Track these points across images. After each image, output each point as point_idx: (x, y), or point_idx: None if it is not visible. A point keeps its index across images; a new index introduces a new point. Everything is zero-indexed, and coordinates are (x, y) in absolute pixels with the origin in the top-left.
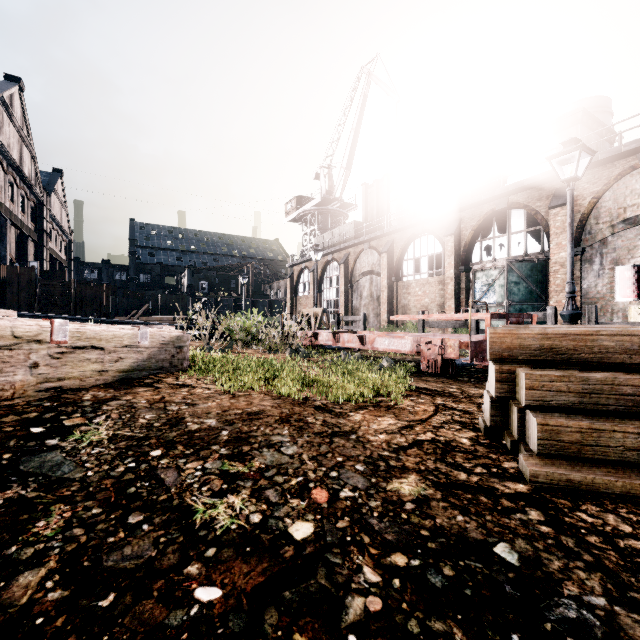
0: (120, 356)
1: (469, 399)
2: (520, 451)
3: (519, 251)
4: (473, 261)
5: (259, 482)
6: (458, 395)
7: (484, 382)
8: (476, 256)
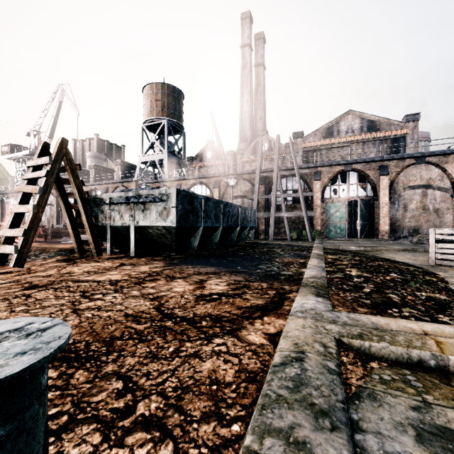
0: None
1: None
2: None
3: None
4: None
5: None
6: None
7: None
8: None
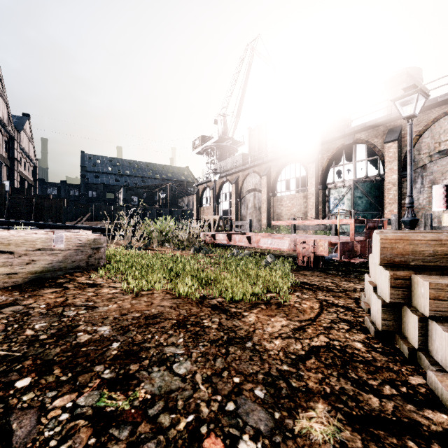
0: (32, 259)
1: (345, 293)
2: (421, 361)
3: (362, 174)
4: (328, 181)
5: (139, 428)
6: (335, 289)
7: (350, 275)
8: (330, 178)
